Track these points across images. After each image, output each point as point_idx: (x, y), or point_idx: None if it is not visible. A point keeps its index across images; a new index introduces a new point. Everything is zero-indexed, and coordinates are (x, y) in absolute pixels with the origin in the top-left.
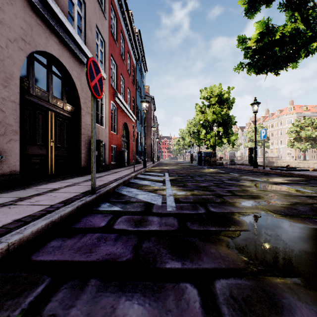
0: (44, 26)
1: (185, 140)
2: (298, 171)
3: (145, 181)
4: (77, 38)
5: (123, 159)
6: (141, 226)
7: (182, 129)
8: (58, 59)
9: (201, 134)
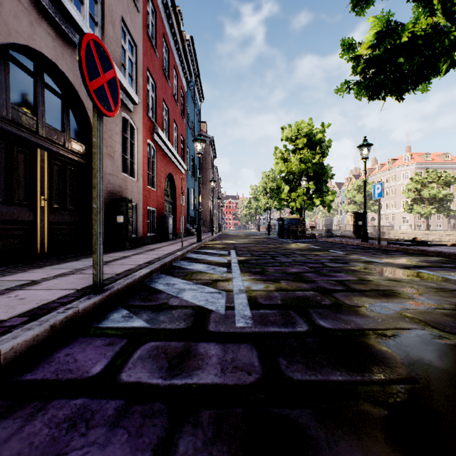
0: (27, 4)
1: (259, 202)
2: (431, 246)
3: (199, 263)
4: (87, 31)
5: (166, 228)
6: (182, 373)
7: (255, 186)
8: (53, 63)
9: (283, 193)
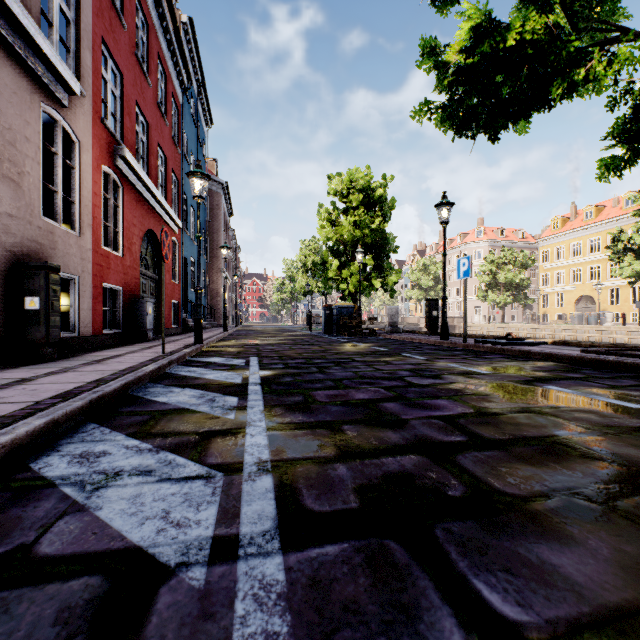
0: None
1: (296, 283)
2: (530, 345)
3: (185, 388)
4: None
5: (141, 321)
6: None
7: (290, 260)
8: None
9: (331, 270)
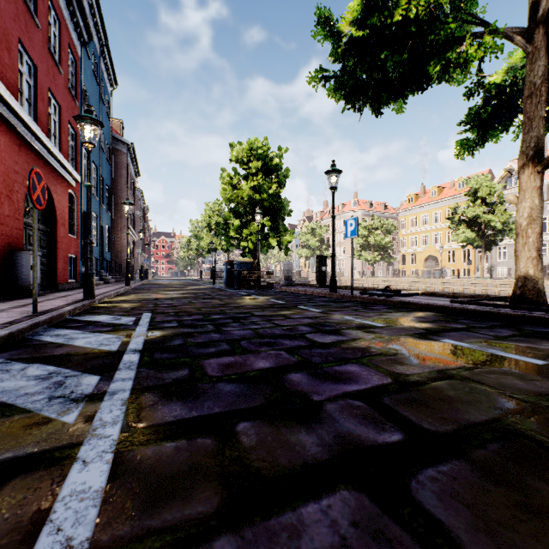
0: None
1: (201, 241)
2: (406, 296)
3: (32, 364)
4: None
5: (23, 275)
6: None
7: (196, 220)
8: None
9: (233, 229)
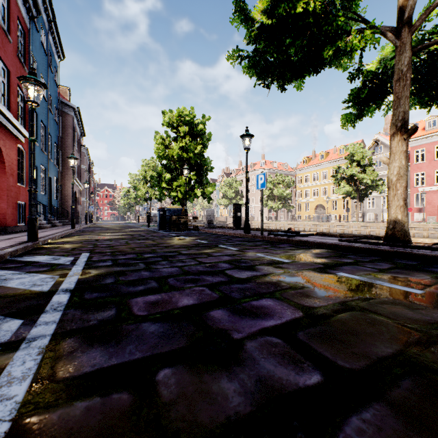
0: None
1: (138, 191)
2: (304, 236)
3: None
4: None
5: None
6: None
7: (134, 174)
8: None
9: (165, 181)
